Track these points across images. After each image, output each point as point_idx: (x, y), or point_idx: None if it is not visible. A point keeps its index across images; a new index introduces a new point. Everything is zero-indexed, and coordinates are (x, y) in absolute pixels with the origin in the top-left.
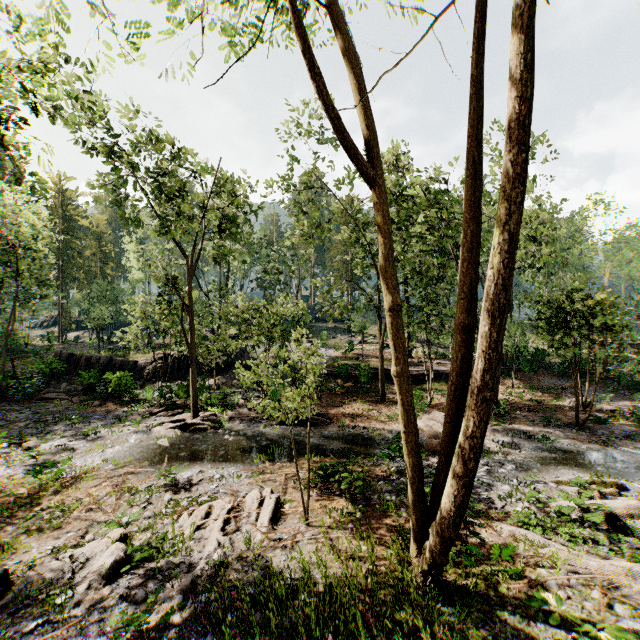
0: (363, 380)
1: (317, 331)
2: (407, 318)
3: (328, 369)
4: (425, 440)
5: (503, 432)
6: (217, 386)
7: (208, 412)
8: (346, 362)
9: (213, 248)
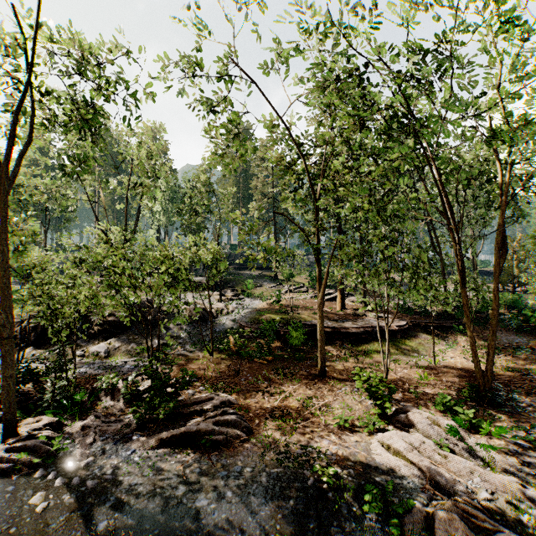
0: (294, 343)
1: (243, 279)
2: (356, 264)
3: (252, 325)
4: (437, 515)
5: (535, 454)
6: (106, 353)
7: (46, 418)
8: (273, 316)
9: (67, 154)
